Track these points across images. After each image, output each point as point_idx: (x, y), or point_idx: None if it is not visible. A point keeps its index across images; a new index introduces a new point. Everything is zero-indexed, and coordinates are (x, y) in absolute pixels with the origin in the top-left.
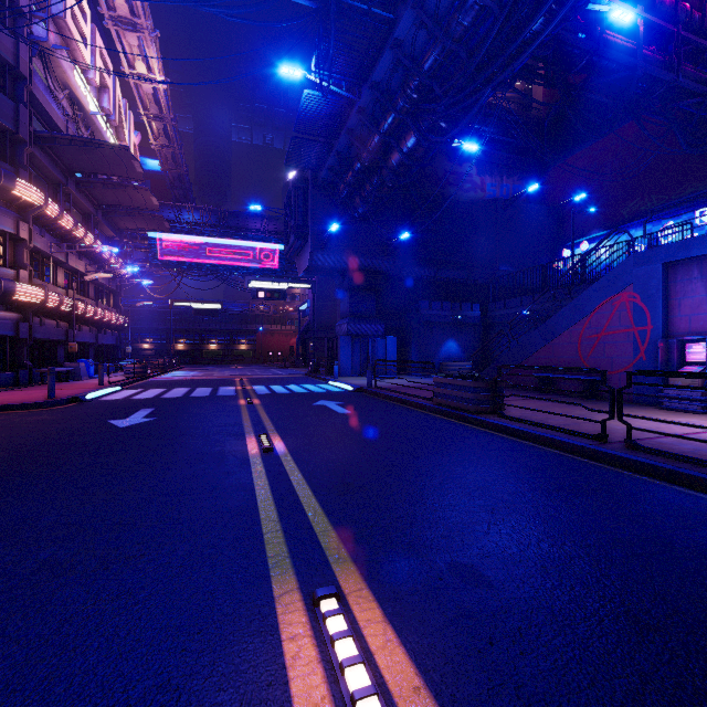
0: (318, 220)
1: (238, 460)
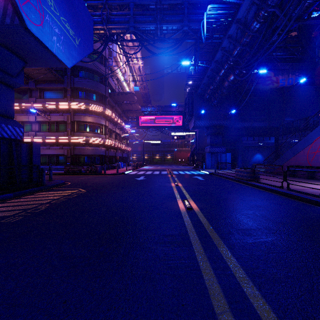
0: (197, 108)
1: (169, 186)
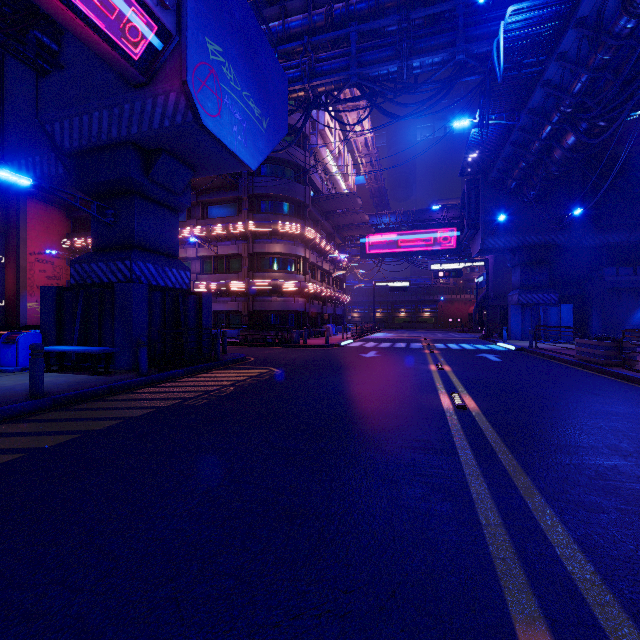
0: (488, 211)
1: (426, 371)
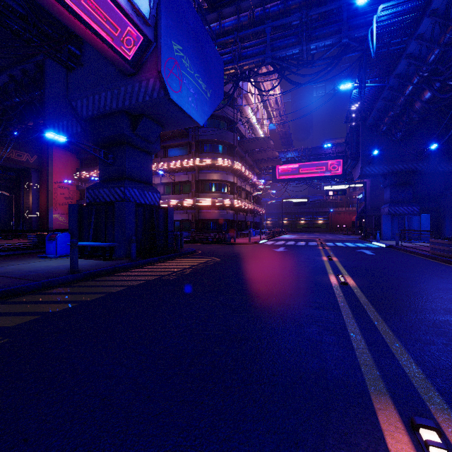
0: (366, 147)
1: (319, 260)
